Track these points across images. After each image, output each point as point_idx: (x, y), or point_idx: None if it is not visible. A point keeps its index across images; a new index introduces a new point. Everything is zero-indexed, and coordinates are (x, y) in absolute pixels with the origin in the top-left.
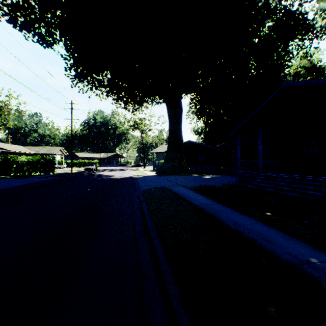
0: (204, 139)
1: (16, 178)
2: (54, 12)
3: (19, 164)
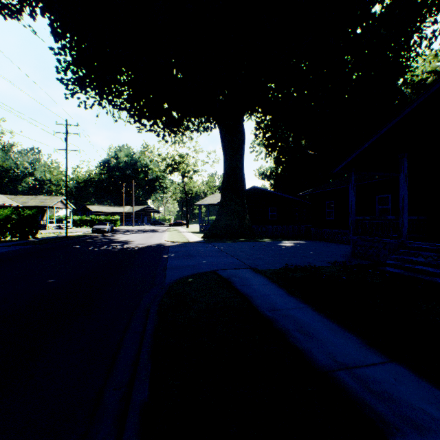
0: (274, 186)
1: None
2: None
3: None
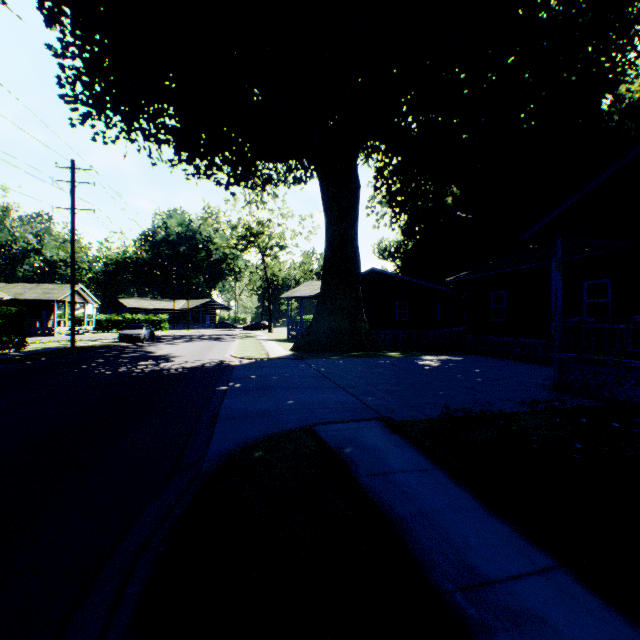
0: (402, 270)
1: None
2: None
3: None
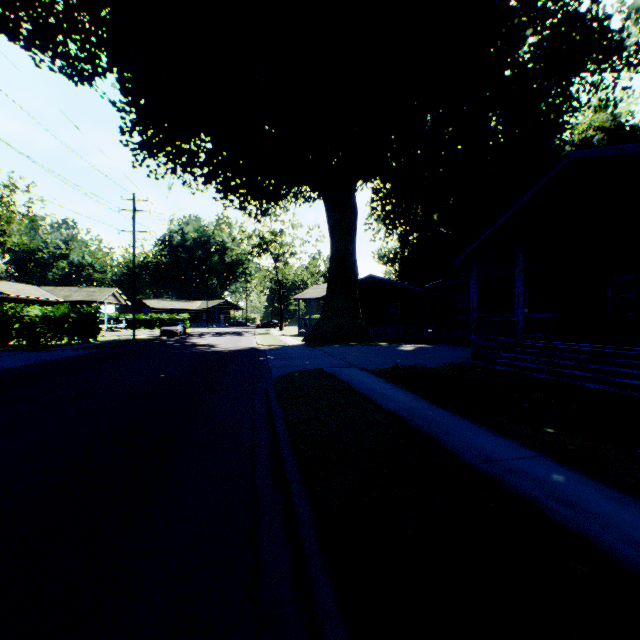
0: (400, 273)
1: (18, 350)
2: (96, 11)
3: (25, 322)
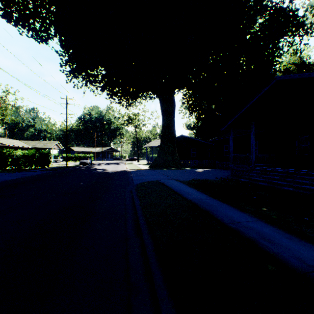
0: (196, 134)
1: (11, 171)
2: (49, 7)
3: (14, 158)
